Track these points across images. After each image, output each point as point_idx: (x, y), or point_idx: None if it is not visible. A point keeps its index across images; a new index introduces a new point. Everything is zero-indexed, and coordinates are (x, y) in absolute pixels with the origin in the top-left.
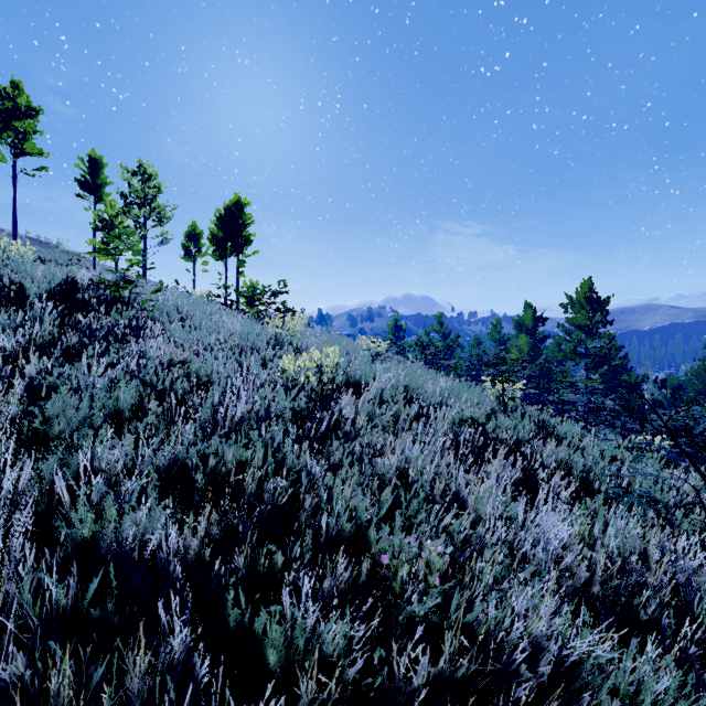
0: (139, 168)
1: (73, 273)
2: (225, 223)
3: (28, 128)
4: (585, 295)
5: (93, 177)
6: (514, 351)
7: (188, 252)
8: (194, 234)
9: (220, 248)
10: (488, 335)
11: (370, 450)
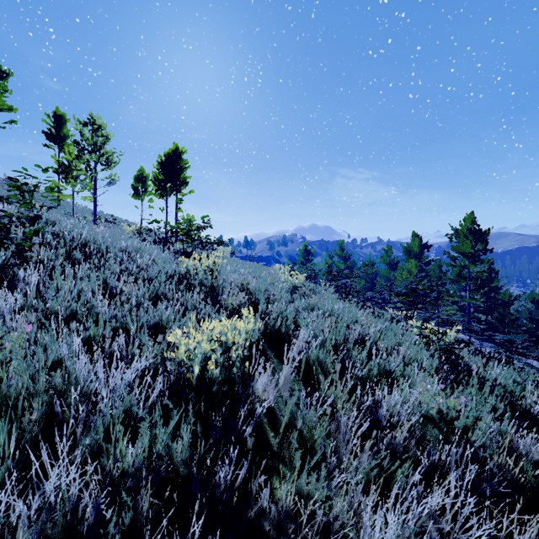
0: (89, 119)
1: None
2: (165, 167)
3: None
4: (467, 227)
5: (57, 129)
6: (405, 273)
7: (136, 191)
8: (142, 177)
9: (161, 188)
10: (381, 259)
11: None
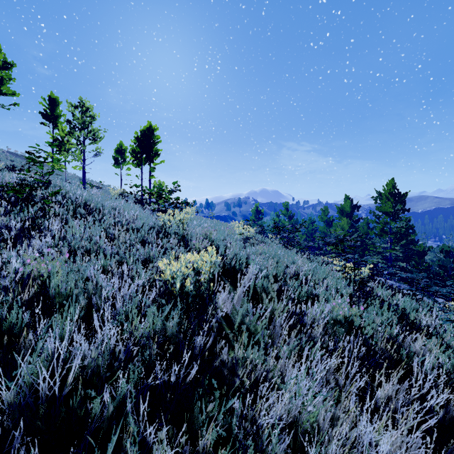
0: (79, 103)
1: (2, 176)
2: (141, 141)
3: (4, 76)
4: (389, 190)
5: (51, 110)
6: (339, 229)
7: (116, 161)
8: (121, 149)
9: (137, 159)
10: (319, 217)
11: (253, 413)
